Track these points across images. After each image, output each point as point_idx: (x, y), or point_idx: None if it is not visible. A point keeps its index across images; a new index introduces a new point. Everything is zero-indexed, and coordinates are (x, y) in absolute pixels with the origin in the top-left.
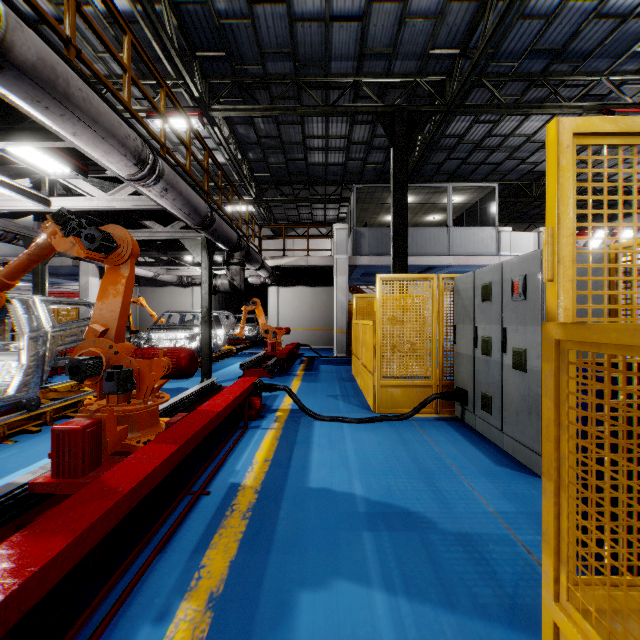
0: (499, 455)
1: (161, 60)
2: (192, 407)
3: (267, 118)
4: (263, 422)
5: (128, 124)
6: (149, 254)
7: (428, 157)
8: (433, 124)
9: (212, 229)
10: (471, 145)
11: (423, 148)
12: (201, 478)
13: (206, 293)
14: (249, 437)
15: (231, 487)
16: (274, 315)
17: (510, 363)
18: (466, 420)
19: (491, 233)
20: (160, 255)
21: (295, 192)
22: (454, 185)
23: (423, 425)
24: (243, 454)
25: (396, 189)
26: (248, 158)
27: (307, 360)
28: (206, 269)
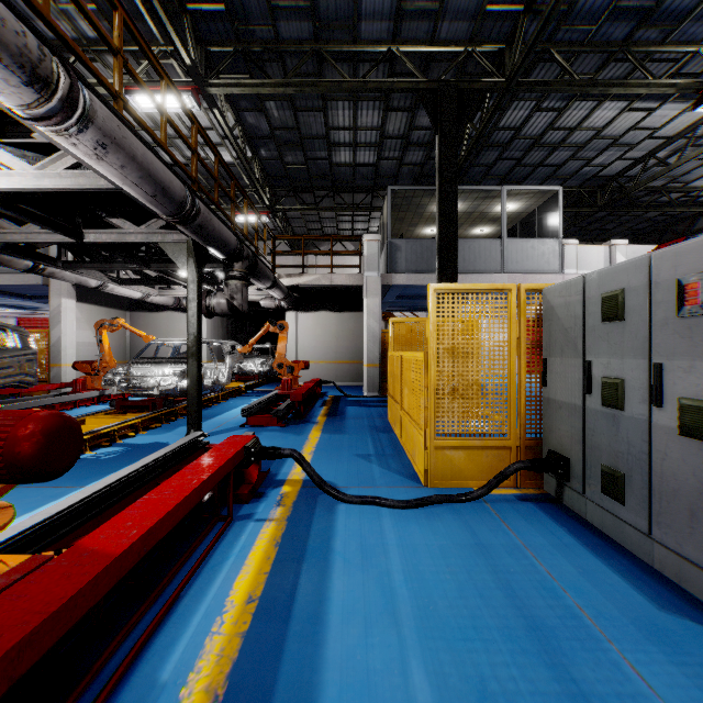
0: (652, 581)
1: (143, 18)
2: (153, 482)
3: (281, 102)
4: (259, 506)
5: (41, 39)
6: (127, 267)
7: (476, 156)
8: (486, 110)
9: (196, 224)
10: (528, 141)
11: (473, 141)
12: (115, 656)
13: (193, 315)
14: (231, 540)
15: (166, 686)
16: (292, 345)
17: (672, 424)
18: (566, 502)
19: (553, 246)
20: (141, 268)
21: (317, 200)
22: (509, 188)
23: (503, 511)
24: (212, 582)
25: (443, 186)
26: (260, 156)
27: (331, 401)
28: (193, 283)
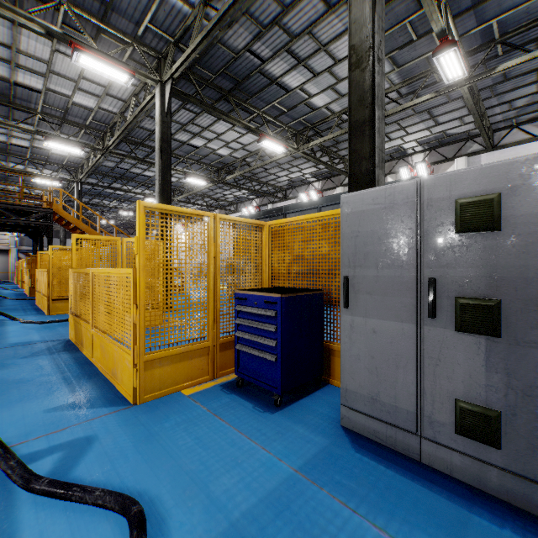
0: None
1: None
2: None
3: None
4: None
5: None
6: None
7: None
8: None
9: None
10: None
11: None
12: None
13: None
14: None
15: None
16: None
17: None
18: None
19: None
20: None
21: None
22: None
23: None
24: None
25: None
26: None
27: None
28: None
